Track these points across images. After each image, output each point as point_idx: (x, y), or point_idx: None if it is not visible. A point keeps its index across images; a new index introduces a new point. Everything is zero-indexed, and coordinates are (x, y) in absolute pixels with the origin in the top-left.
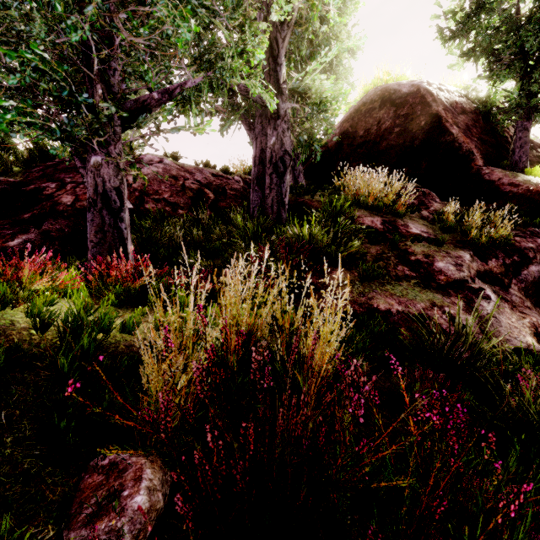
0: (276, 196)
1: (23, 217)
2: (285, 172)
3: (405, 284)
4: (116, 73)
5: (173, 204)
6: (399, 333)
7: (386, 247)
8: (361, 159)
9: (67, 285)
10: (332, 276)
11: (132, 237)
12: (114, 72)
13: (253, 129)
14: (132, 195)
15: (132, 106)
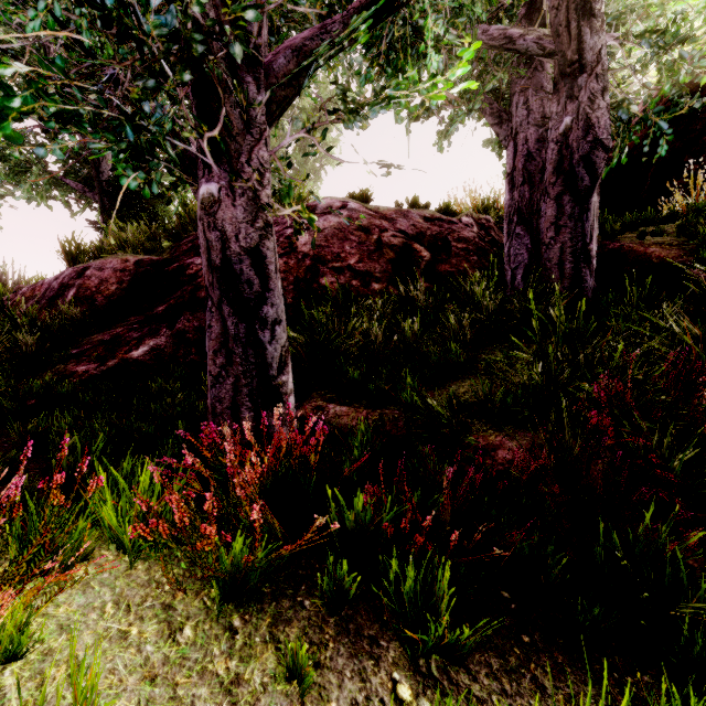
0: (570, 240)
1: (156, 310)
2: (593, 187)
3: None
4: None
5: (363, 274)
6: None
7: None
8: None
9: (116, 527)
10: None
11: (298, 340)
12: None
13: (507, 120)
14: (300, 265)
15: (289, 64)
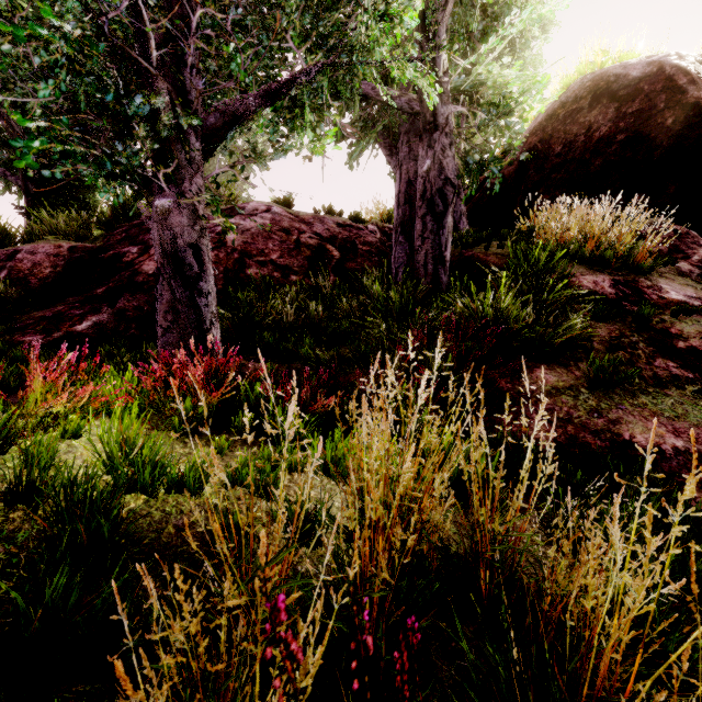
0: (431, 249)
1: (96, 292)
2: (446, 212)
3: (676, 394)
4: (193, 73)
5: (283, 268)
6: (697, 503)
7: (627, 326)
8: (558, 189)
9: (113, 399)
10: (535, 377)
11: (227, 316)
12: (191, 71)
13: (396, 153)
14: (229, 257)
15: (218, 121)
